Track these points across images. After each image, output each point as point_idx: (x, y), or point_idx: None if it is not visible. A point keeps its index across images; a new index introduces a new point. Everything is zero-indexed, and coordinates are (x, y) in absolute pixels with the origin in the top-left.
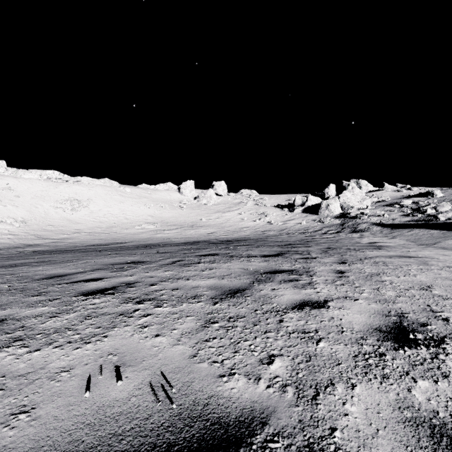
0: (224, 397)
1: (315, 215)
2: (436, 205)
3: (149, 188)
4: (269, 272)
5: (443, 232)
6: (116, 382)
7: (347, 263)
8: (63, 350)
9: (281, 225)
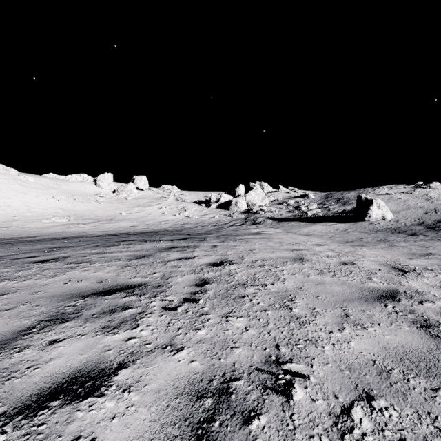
0: (131, 282)
1: (227, 210)
2: (308, 205)
3: (58, 179)
4: (170, 248)
5: (307, 224)
6: (79, 283)
7: (224, 242)
8: (41, 280)
9: (198, 219)
